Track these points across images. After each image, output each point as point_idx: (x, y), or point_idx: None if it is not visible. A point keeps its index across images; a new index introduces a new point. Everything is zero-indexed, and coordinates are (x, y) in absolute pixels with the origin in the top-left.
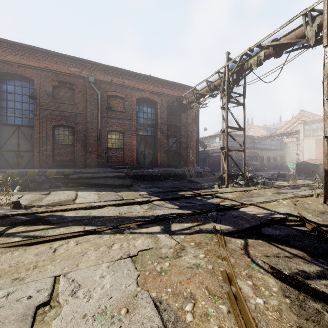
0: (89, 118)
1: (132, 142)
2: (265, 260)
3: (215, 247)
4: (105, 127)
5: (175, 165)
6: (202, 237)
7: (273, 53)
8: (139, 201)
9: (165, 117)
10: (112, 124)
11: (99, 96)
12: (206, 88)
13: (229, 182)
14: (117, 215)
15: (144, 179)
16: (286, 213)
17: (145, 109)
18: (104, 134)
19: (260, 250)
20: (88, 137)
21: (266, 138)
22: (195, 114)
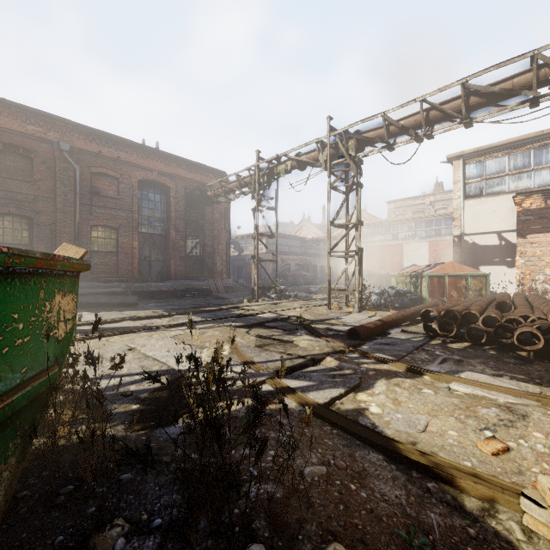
0: (61, 205)
1: (132, 244)
2: (256, 333)
3: (227, 330)
4: (87, 220)
5: (196, 277)
6: (220, 328)
7: (297, 167)
8: (158, 315)
9: (182, 210)
10: (99, 216)
11: (78, 173)
12: (236, 183)
13: (262, 296)
14: (140, 325)
15: (152, 297)
16: (291, 315)
17: (152, 196)
18: (86, 230)
19: (257, 331)
20: (58, 234)
21: (319, 241)
22: (224, 207)
